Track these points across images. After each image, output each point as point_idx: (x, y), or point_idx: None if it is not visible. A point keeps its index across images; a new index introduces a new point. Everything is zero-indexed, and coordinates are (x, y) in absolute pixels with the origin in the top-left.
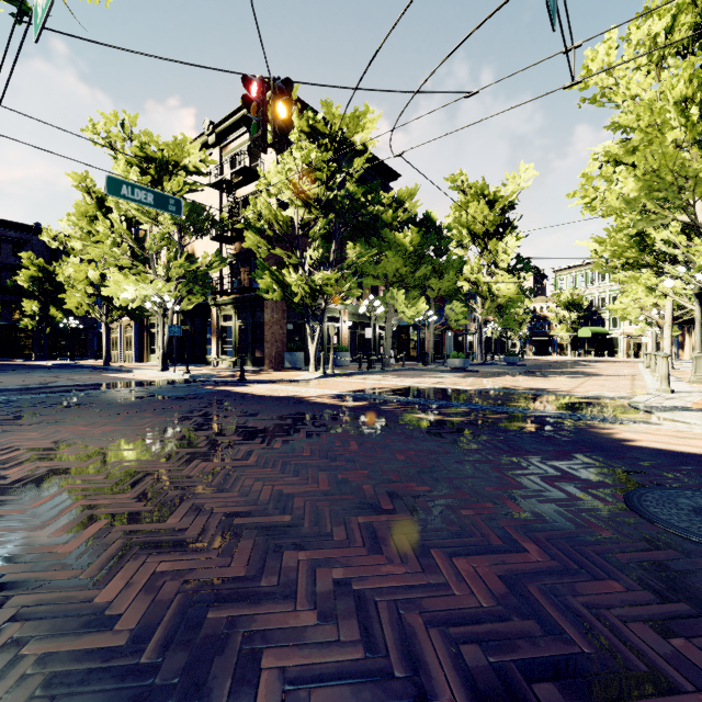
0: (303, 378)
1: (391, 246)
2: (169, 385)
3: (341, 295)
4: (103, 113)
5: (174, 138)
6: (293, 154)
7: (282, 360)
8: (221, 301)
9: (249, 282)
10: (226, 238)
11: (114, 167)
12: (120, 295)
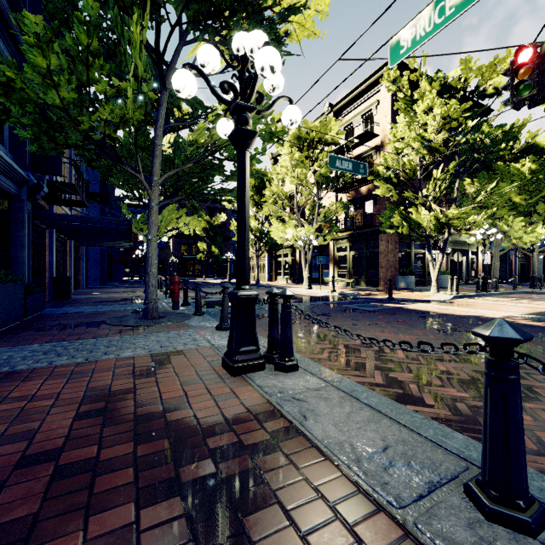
0: (440, 299)
1: (502, 177)
2: (341, 301)
3: (467, 226)
4: (274, 115)
5: (322, 121)
6: (433, 111)
7: (394, 282)
8: (337, 236)
9: (362, 221)
10: (346, 189)
11: (280, 150)
12: (279, 237)
